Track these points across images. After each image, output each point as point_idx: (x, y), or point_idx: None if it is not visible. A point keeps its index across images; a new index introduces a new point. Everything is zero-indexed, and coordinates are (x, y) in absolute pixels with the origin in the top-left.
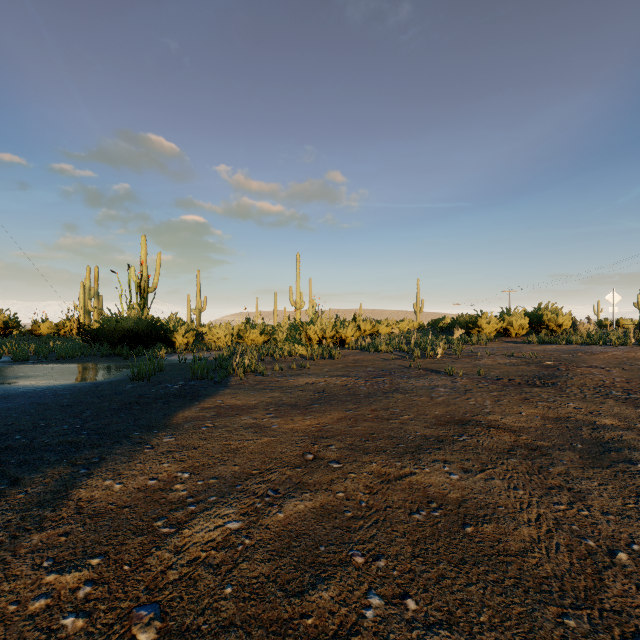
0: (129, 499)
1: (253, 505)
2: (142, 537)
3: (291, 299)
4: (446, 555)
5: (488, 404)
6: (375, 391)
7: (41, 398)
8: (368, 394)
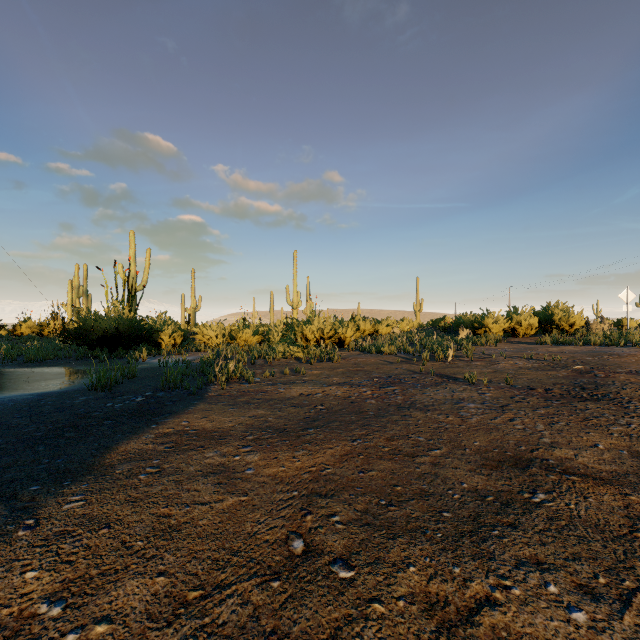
0: None
1: None
2: None
3: (288, 298)
4: None
5: (543, 429)
6: (386, 406)
7: None
8: (378, 411)
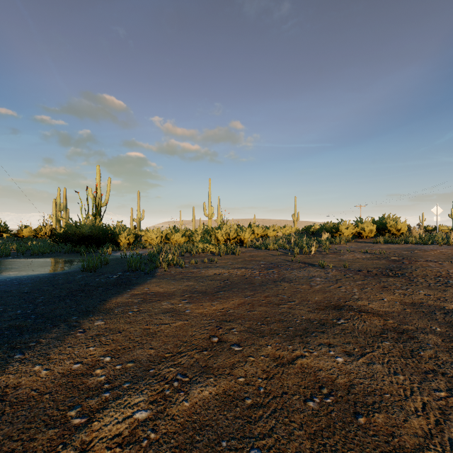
0: (52, 385)
1: (162, 391)
2: (52, 431)
3: (205, 211)
4: (344, 452)
5: (356, 291)
6: (267, 280)
7: (8, 286)
8: (261, 283)
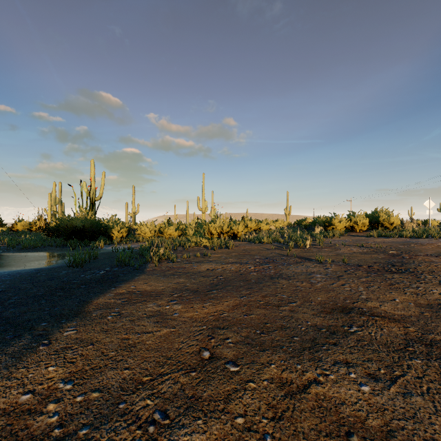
0: None
1: None
2: None
3: (198, 205)
4: None
5: (362, 290)
6: (263, 277)
7: None
8: (257, 279)
